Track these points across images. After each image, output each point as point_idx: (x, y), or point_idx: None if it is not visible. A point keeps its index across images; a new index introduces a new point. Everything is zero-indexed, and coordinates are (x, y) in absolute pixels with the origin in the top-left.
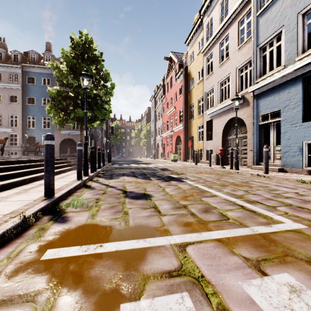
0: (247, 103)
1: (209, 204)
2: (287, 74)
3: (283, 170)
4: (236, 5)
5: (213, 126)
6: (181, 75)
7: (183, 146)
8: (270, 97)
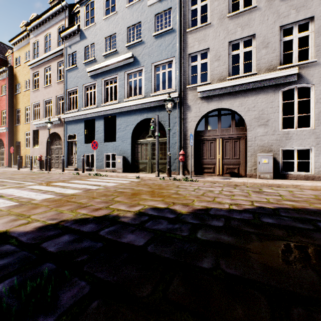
0: (62, 124)
1: (2, 184)
2: (79, 115)
3: (77, 170)
4: (55, 50)
5: (39, 135)
6: (3, 72)
7: (7, 151)
8: (72, 125)
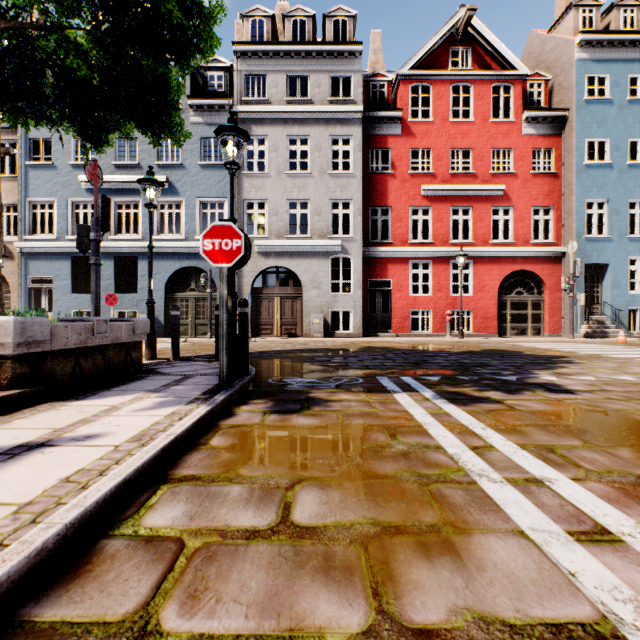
0: (11, 256)
1: None
2: (60, 247)
3: None
4: None
5: None
6: None
7: None
8: (43, 261)
